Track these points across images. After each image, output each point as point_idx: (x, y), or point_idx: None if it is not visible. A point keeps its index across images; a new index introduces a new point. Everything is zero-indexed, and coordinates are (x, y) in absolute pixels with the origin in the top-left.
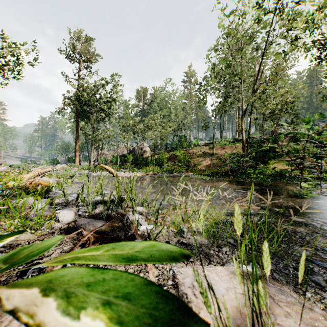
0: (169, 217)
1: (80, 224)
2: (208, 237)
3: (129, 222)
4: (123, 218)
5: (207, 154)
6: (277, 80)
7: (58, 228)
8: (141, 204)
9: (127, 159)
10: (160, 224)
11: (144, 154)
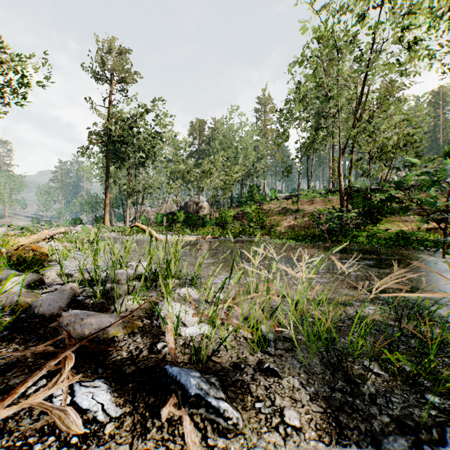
0: (239, 308)
1: (65, 324)
2: (320, 353)
3: (161, 319)
4: (153, 310)
5: (289, 210)
6: (390, 105)
7: (29, 329)
8: (190, 282)
9: (177, 218)
10: (221, 322)
11: (201, 211)
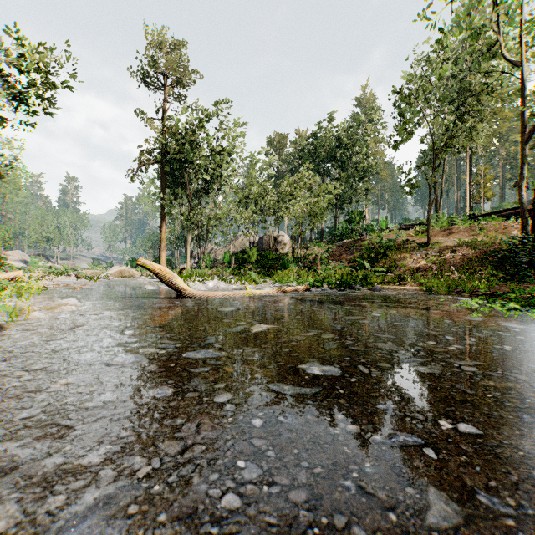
0: None
1: None
2: None
3: None
4: None
5: (412, 244)
6: None
7: None
8: None
9: (248, 258)
10: None
11: (281, 249)
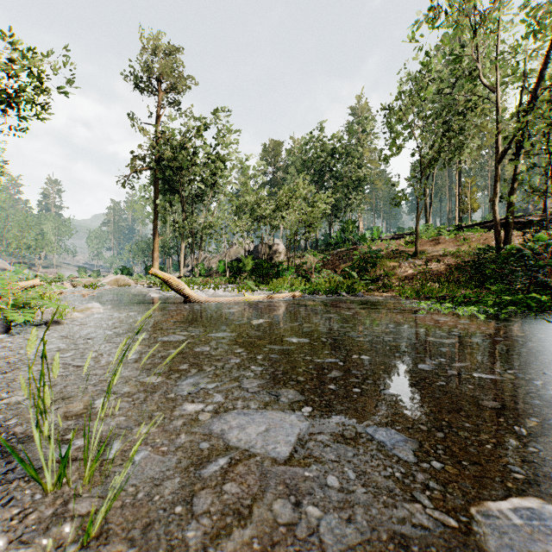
0: None
1: None
2: None
3: None
4: None
5: (402, 254)
6: None
7: None
8: None
9: (244, 266)
10: None
11: (276, 257)
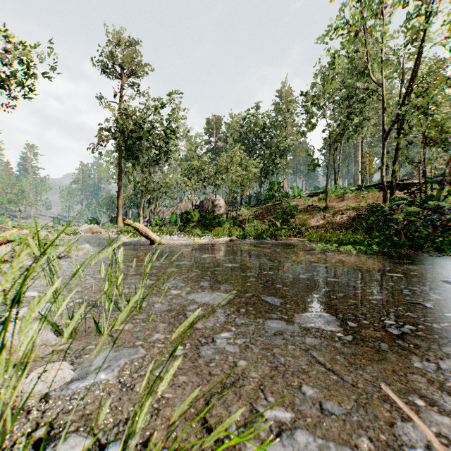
0: None
1: None
2: None
3: None
4: None
5: (315, 208)
6: (446, 78)
7: None
8: None
9: (192, 218)
10: None
11: (217, 210)
